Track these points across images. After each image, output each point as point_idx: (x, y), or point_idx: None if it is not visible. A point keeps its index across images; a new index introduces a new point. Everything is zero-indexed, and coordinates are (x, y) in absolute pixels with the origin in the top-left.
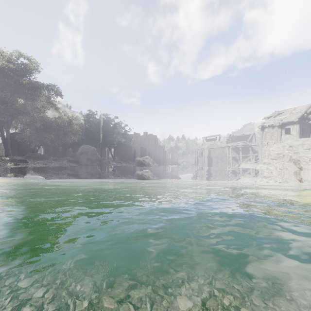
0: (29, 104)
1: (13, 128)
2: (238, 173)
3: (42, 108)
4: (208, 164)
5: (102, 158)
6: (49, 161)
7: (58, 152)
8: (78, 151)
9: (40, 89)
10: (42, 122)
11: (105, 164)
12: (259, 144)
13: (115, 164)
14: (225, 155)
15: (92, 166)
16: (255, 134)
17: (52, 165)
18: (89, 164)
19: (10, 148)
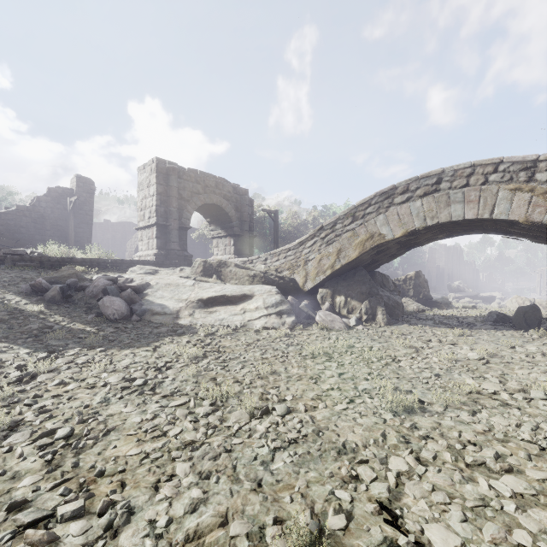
0: None
1: None
2: None
3: None
4: None
5: None
6: None
7: None
8: None
9: None
10: None
11: None
12: None
13: None
14: None
15: None
16: None
17: None
18: None
19: None
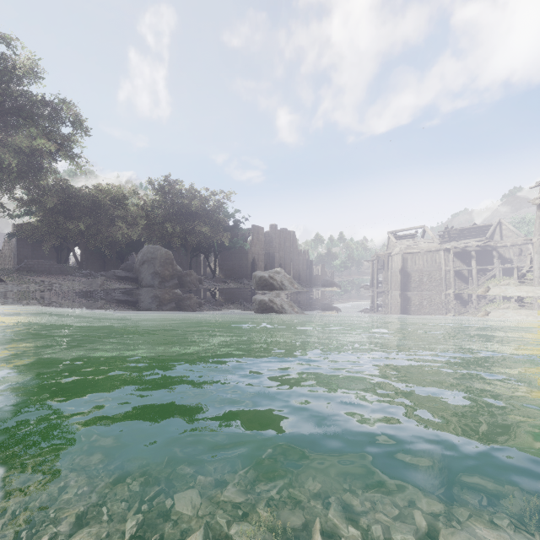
0: (2, 142)
1: (21, 215)
2: (500, 309)
3: (36, 154)
4: (401, 285)
5: (185, 273)
6: (69, 278)
7: (110, 262)
8: (137, 258)
9: (37, 115)
10: (59, 197)
11: (190, 286)
12: (534, 241)
13: (216, 286)
14: (437, 267)
15: (163, 289)
16: (501, 224)
17: (64, 288)
18: (156, 286)
19: (18, 253)
